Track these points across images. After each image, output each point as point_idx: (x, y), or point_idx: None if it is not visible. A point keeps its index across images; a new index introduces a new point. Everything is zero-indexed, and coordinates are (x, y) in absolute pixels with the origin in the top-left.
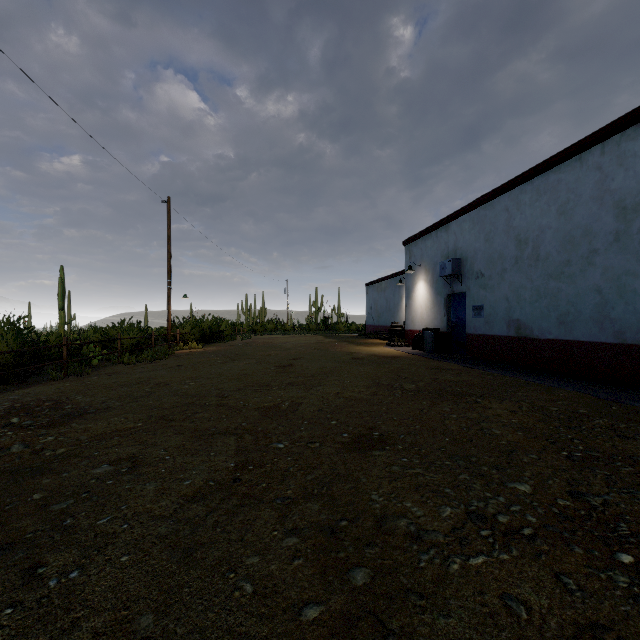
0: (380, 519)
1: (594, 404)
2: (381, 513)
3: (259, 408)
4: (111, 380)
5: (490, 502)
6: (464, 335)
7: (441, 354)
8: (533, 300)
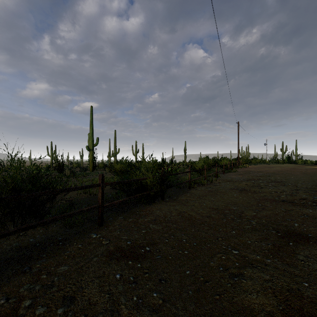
0: None
1: None
2: None
3: (297, 171)
4: (248, 169)
5: None
6: None
7: None
8: None
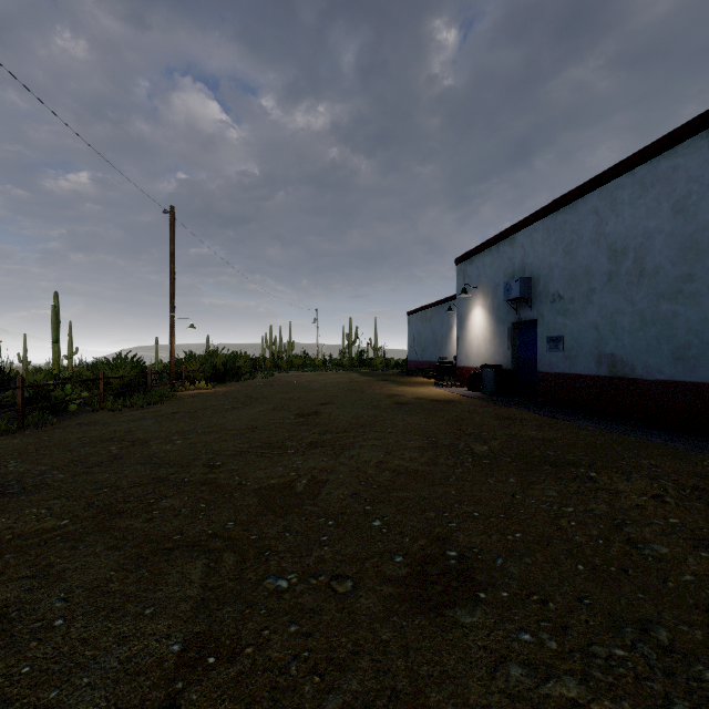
0: None
1: None
2: None
3: (261, 489)
4: (77, 434)
5: None
6: (535, 373)
7: (505, 397)
8: (635, 328)
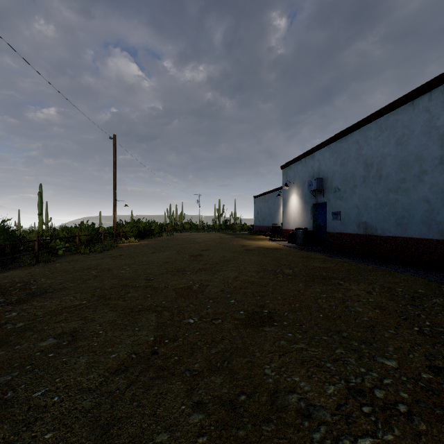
0: (273, 394)
1: (428, 286)
2: (274, 387)
3: (176, 289)
4: (69, 266)
5: (366, 377)
6: (325, 233)
7: (309, 246)
8: (377, 208)
